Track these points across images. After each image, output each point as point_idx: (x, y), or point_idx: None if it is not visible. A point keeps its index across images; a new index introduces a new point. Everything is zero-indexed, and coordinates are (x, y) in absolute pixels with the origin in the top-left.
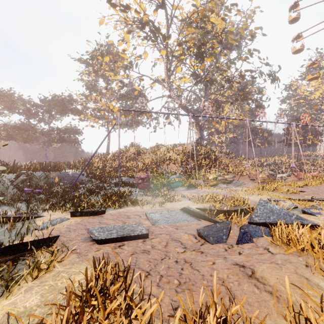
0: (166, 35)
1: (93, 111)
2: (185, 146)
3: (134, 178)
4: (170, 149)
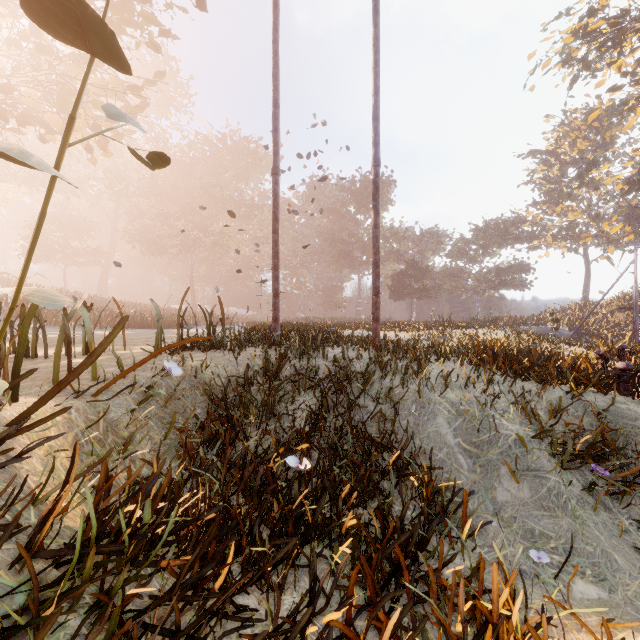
0: None
1: (558, 233)
2: None
3: None
4: None
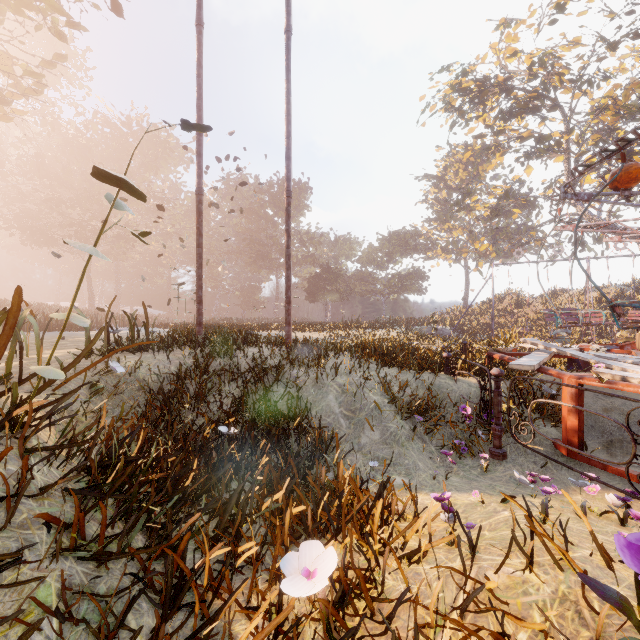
0: (565, 131)
1: (446, 247)
2: (607, 290)
3: None
4: (576, 297)
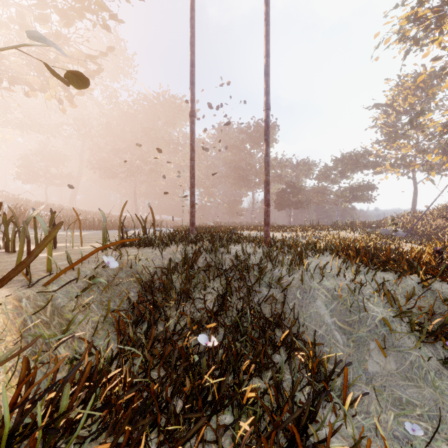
0: None
1: (395, 162)
2: None
3: None
4: None
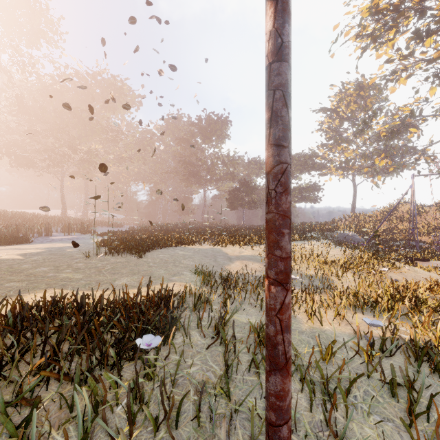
0: None
1: (340, 165)
2: None
3: (422, 242)
4: None
